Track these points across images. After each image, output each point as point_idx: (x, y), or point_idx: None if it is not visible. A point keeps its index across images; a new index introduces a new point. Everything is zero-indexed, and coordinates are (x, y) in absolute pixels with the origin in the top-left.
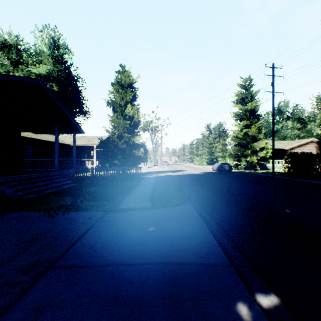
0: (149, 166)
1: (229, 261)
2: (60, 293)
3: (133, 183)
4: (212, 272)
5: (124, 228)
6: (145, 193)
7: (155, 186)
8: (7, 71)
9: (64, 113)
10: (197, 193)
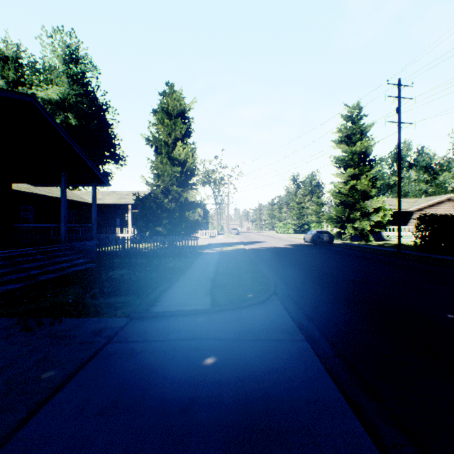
0: (211, 235)
1: None
2: None
3: (184, 262)
4: None
5: (155, 360)
6: (202, 281)
7: (219, 268)
8: None
9: (77, 153)
10: (287, 281)
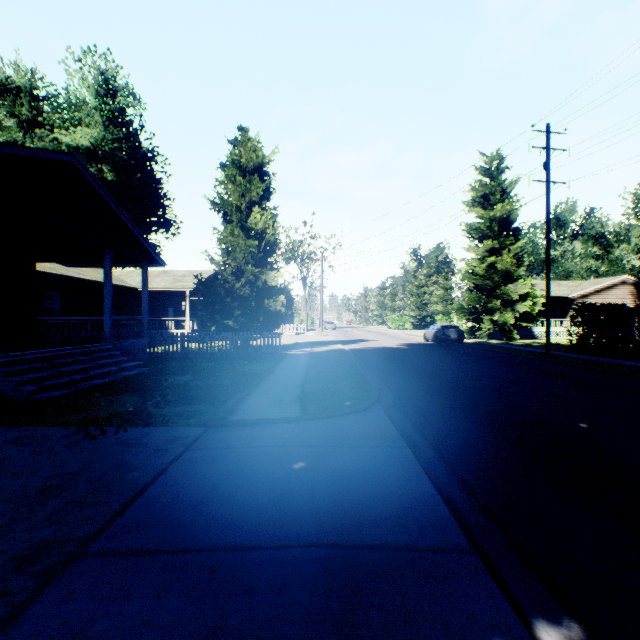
0: (298, 331)
1: (468, 539)
2: (93, 619)
3: (263, 366)
4: (432, 567)
5: (241, 464)
6: (288, 388)
7: (309, 373)
8: (11, 141)
9: (124, 224)
10: (395, 388)
